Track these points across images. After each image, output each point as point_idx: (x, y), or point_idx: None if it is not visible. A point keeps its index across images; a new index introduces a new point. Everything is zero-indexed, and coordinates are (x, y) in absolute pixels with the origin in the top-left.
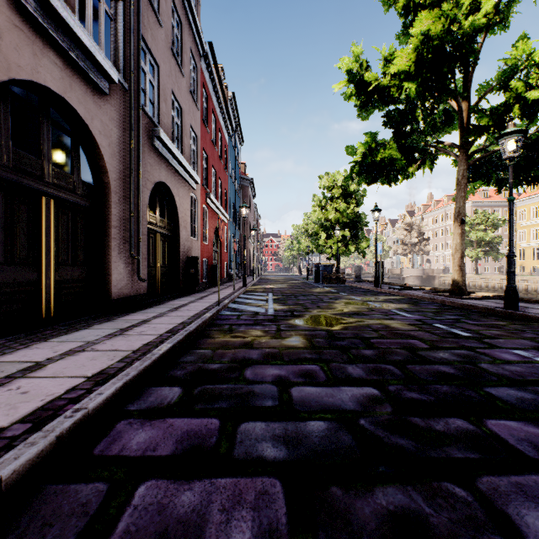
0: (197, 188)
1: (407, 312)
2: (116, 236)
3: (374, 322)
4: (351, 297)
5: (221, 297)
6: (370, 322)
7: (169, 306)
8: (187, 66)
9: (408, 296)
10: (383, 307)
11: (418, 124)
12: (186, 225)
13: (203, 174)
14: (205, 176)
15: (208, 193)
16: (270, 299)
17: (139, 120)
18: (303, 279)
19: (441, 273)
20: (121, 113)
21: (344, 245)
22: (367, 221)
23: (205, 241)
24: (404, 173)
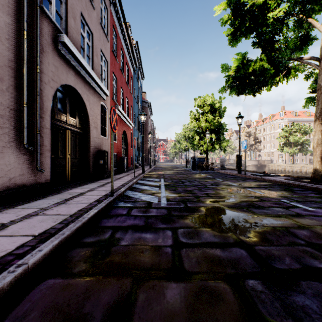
0: (107, 99)
1: (299, 202)
2: (3, 125)
3: (289, 224)
4: (228, 183)
5: (120, 184)
6: (283, 222)
7: (63, 197)
8: (97, 2)
9: (273, 181)
10: (268, 196)
11: (280, 44)
12: (97, 126)
13: (113, 91)
14: (115, 93)
15: (117, 105)
16: (162, 185)
17: (37, 17)
18: (183, 167)
19: (270, 163)
20: (12, 1)
21: (211, 144)
22: (227, 128)
23: (115, 140)
24: (273, 81)
